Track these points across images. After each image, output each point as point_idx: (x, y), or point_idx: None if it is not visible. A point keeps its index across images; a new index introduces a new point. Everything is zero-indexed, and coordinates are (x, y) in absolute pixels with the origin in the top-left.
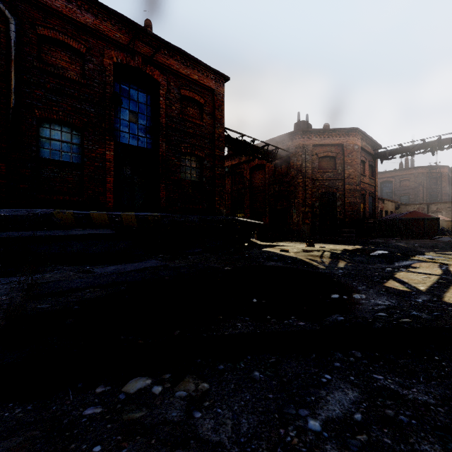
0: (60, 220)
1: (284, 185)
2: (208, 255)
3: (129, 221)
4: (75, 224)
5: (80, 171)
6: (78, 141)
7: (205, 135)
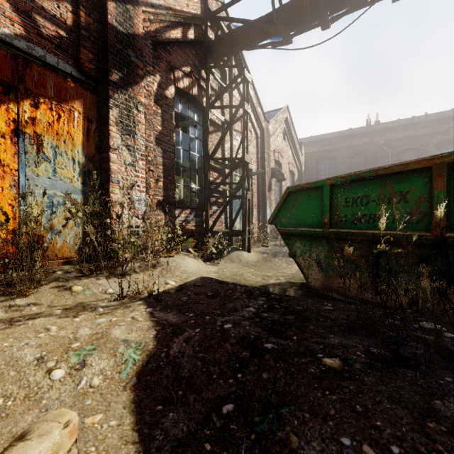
0: None
1: None
2: None
3: None
4: None
5: None
6: None
7: None
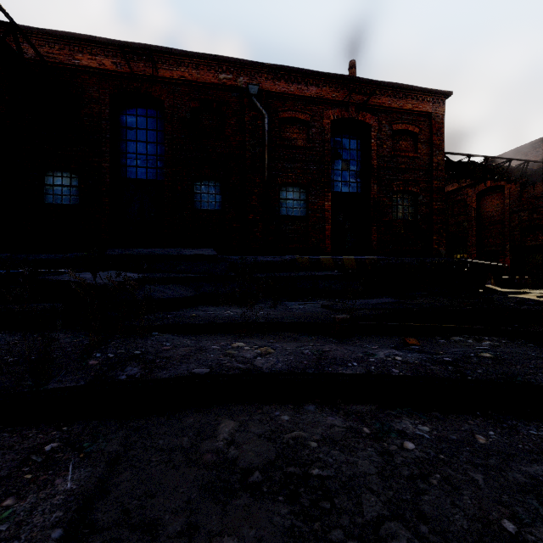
0: (300, 264)
1: (539, 211)
2: (437, 298)
3: (349, 264)
4: (310, 268)
5: (306, 222)
6: (304, 197)
7: (419, 168)
